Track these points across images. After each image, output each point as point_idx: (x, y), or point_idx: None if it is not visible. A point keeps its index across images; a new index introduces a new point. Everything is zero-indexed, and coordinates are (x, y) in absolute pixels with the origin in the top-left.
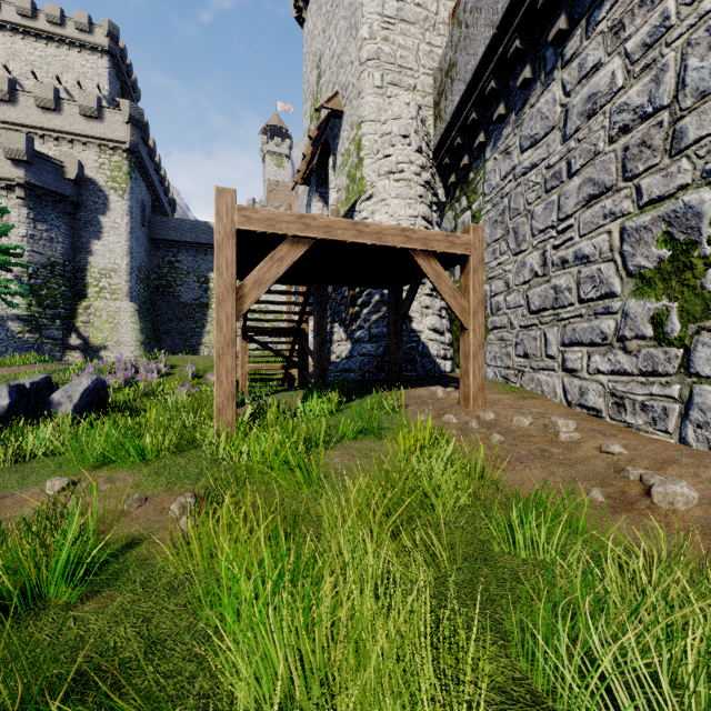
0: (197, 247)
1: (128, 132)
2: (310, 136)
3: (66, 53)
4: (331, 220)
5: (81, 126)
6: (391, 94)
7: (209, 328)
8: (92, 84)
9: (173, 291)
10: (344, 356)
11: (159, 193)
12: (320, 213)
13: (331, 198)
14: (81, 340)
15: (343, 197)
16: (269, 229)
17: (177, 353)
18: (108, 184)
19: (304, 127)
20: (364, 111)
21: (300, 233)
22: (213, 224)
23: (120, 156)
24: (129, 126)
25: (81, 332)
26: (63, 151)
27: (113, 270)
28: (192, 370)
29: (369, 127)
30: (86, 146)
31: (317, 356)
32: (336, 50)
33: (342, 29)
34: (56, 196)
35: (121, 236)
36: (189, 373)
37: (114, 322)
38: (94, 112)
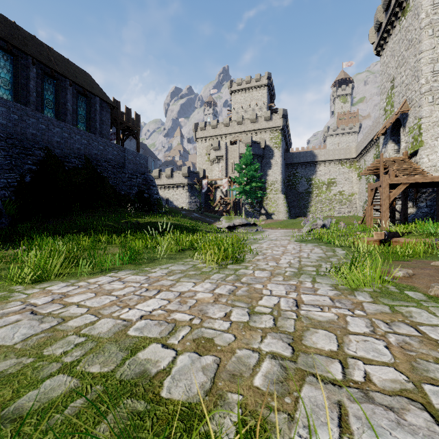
0: (306, 164)
1: (281, 122)
2: (391, 122)
3: (251, 94)
4: (415, 177)
5: (264, 125)
6: (438, 103)
7: (312, 203)
8: (261, 102)
9: (295, 187)
10: (412, 213)
11: (287, 142)
12: (392, 149)
13: (402, 146)
14: (265, 211)
15: (409, 146)
16: (397, 182)
17: (297, 216)
18: (273, 146)
19: (381, 106)
20: (423, 114)
21: (406, 182)
22: (314, 151)
23: (278, 132)
24: (282, 119)
25: (265, 208)
26: (260, 138)
27: (275, 181)
28: (334, 220)
29: (425, 120)
30: (265, 132)
31: (403, 212)
32: (404, 81)
33: (409, 74)
34: (258, 155)
35: (278, 166)
36: (332, 222)
37: (276, 203)
38: (269, 118)
